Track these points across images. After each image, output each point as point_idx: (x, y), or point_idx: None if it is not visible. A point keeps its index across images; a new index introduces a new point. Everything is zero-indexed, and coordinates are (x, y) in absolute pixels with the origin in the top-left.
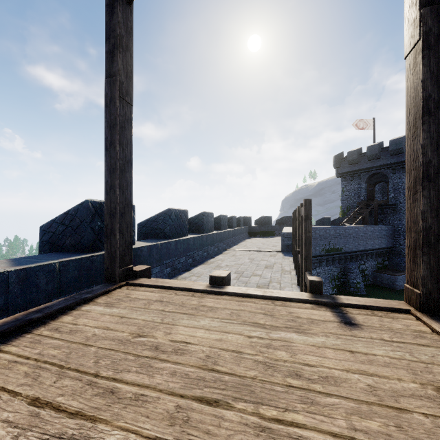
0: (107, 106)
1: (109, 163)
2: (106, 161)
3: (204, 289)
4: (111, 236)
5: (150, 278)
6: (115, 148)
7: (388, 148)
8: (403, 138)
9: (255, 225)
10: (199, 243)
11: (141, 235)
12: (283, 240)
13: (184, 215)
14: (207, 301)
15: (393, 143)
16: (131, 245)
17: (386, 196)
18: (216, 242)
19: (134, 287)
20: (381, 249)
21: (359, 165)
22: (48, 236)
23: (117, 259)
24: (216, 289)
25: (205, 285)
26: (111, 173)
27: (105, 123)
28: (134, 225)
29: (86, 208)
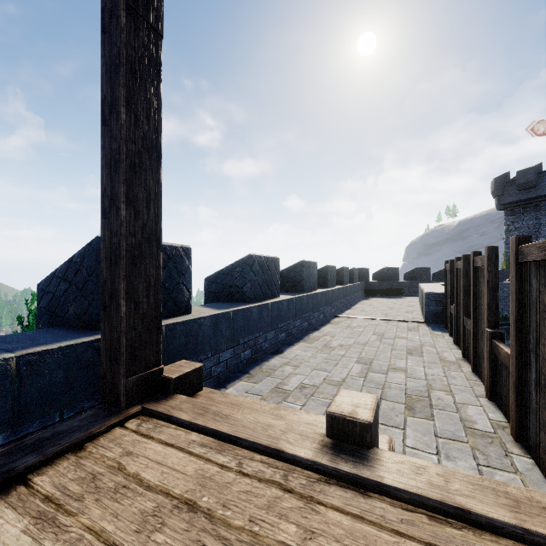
0: (105, 31)
1: (108, 151)
2: (103, 148)
3: (315, 462)
4: (111, 306)
5: (200, 388)
6: (117, 117)
7: None
8: None
9: (373, 280)
10: (297, 308)
11: (209, 295)
12: (427, 305)
13: (274, 265)
14: (328, 529)
15: None
16: (159, 323)
17: None
18: (322, 305)
19: (153, 424)
20: None
21: (536, 190)
22: (47, 299)
23: (122, 357)
24: (351, 467)
25: (316, 440)
26: (111, 172)
27: (102, 67)
28: (189, 280)
29: (96, 251)
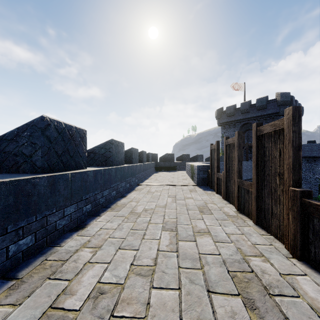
0: None
1: None
2: None
3: None
4: None
5: None
6: None
7: (255, 104)
8: (266, 97)
9: (160, 161)
10: (105, 179)
11: None
12: (198, 174)
13: (79, 136)
14: None
15: (259, 101)
16: None
17: (249, 141)
18: (128, 176)
19: None
20: (251, 179)
21: (234, 117)
22: None
23: None
24: None
25: None
26: None
27: None
28: None
29: None
